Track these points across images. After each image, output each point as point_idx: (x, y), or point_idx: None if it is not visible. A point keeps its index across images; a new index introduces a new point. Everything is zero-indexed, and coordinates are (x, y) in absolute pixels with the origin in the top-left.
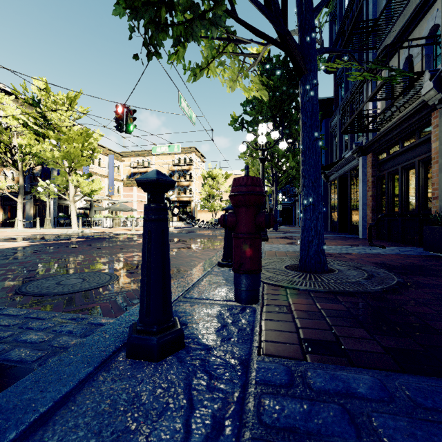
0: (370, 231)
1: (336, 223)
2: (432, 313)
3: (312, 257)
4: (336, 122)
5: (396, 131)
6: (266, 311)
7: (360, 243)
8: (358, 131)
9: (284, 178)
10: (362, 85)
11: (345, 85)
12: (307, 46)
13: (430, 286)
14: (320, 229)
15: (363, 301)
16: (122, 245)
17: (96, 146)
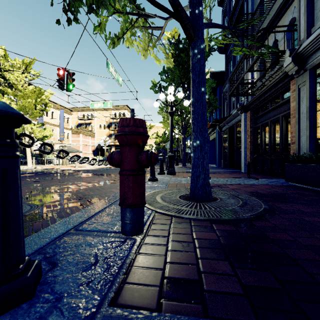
0: (248, 167)
1: (227, 161)
2: (290, 238)
3: (199, 189)
4: (227, 89)
5: (266, 94)
6: (146, 242)
7: (242, 176)
8: (241, 95)
9: (190, 128)
10: (243, 60)
11: (233, 62)
12: (196, 18)
13: (289, 212)
14: (206, 166)
15: (234, 228)
16: (61, 179)
17: (47, 102)
